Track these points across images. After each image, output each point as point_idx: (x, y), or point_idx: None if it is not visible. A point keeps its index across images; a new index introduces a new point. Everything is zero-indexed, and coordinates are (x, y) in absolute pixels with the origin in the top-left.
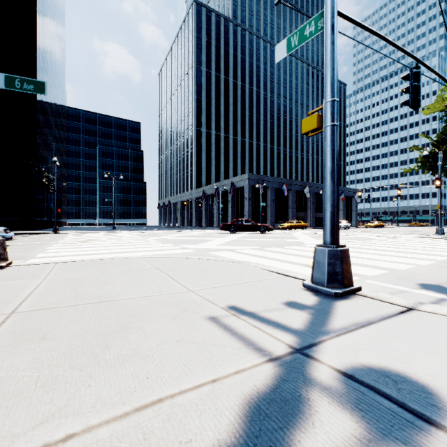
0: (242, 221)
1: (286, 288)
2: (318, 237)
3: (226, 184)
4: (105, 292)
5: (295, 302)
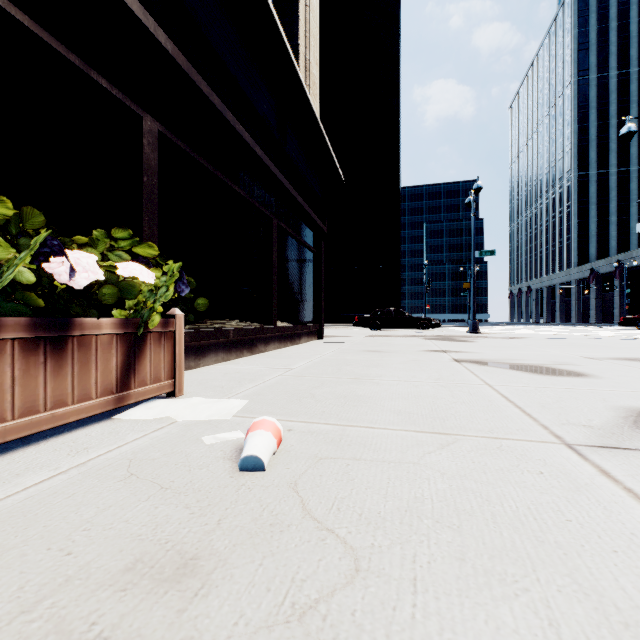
0: None
1: None
2: None
3: (639, 255)
4: None
5: None
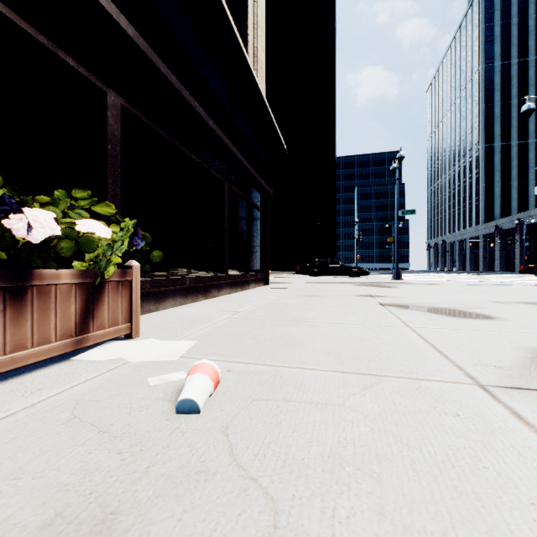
0: None
1: None
2: None
3: (536, 214)
4: None
5: None
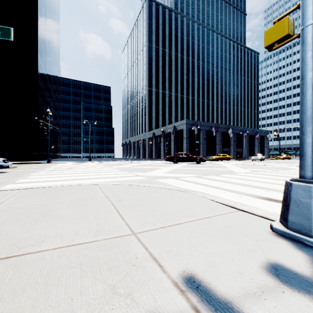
0: (182, 154)
1: (250, 231)
2: (243, 167)
3: (170, 128)
4: (30, 235)
5: (283, 267)
